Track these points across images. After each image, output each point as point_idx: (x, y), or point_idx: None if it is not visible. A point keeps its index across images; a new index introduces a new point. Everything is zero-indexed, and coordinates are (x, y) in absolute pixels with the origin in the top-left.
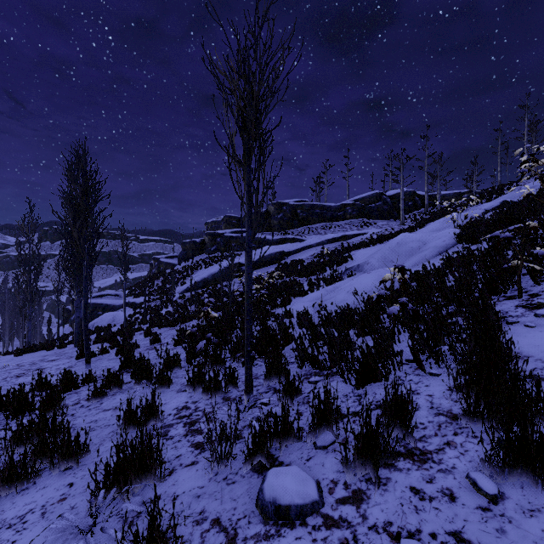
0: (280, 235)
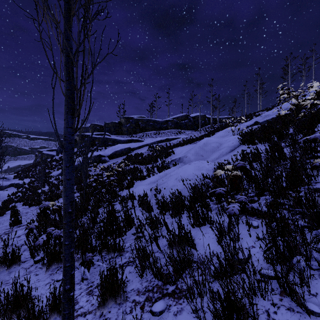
0: (128, 137)
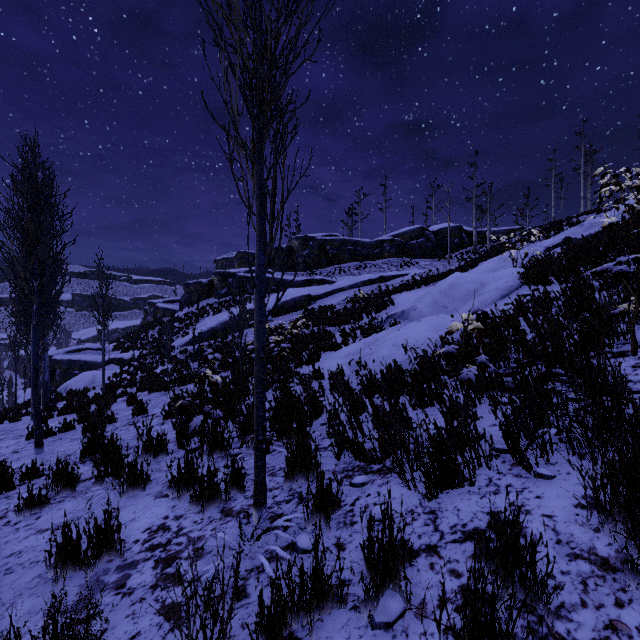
0: (305, 276)
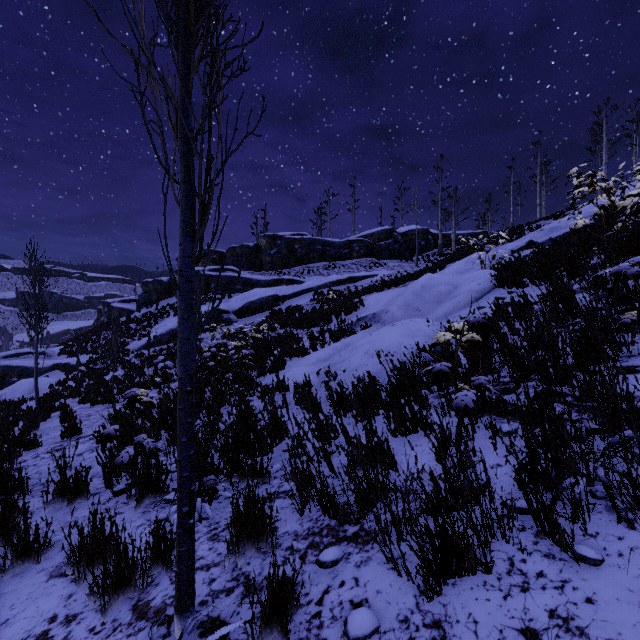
0: (273, 276)
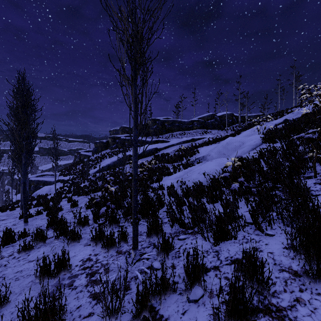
0: (154, 138)
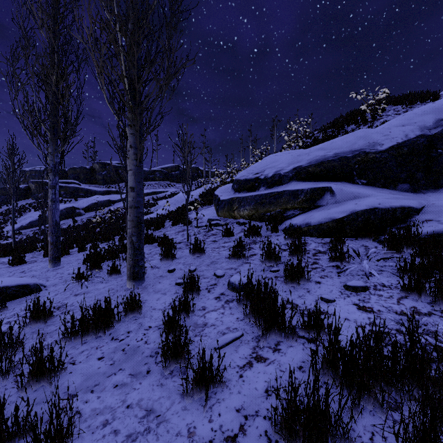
0: (105, 188)
